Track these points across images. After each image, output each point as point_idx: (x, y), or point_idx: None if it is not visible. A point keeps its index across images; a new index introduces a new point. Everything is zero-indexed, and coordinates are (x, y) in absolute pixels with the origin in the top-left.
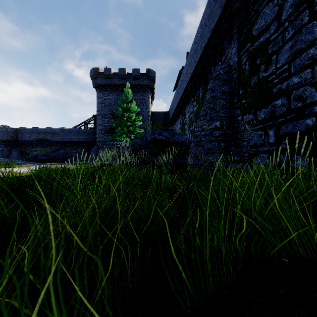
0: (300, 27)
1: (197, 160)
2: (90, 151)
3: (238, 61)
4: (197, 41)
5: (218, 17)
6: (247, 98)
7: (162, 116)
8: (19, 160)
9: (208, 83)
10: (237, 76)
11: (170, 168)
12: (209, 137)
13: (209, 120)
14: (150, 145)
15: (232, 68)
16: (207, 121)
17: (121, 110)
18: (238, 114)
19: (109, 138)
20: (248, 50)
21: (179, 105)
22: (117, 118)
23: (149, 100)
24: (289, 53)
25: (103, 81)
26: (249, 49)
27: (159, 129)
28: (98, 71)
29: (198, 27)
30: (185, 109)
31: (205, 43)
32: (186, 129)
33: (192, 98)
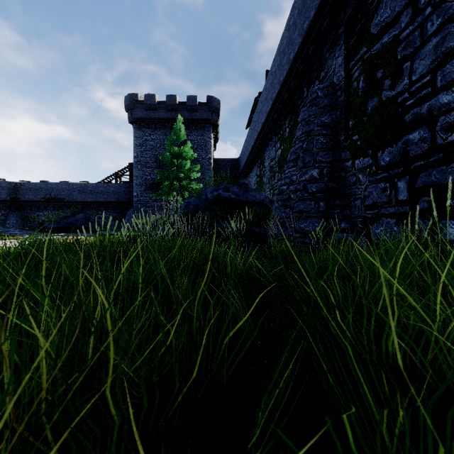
0: (453, 13)
1: (283, 229)
2: (124, 216)
3: (347, 77)
4: (282, 52)
5: (315, 10)
6: (362, 132)
7: (229, 165)
8: (16, 229)
9: (298, 113)
10: (345, 99)
11: (241, 241)
12: (301, 194)
13: (301, 167)
14: (212, 206)
15: (337, 87)
16: (298, 168)
17: (169, 155)
18: (347, 157)
19: (152, 197)
20: (363, 58)
21: (254, 148)
22: (163, 167)
23: (211, 141)
24: (432, 57)
25: (144, 114)
26: (365, 57)
27: (225, 182)
28: (136, 99)
29: (284, 30)
30: (264, 154)
31: (295, 52)
32: (266, 183)
33: (275, 137)
